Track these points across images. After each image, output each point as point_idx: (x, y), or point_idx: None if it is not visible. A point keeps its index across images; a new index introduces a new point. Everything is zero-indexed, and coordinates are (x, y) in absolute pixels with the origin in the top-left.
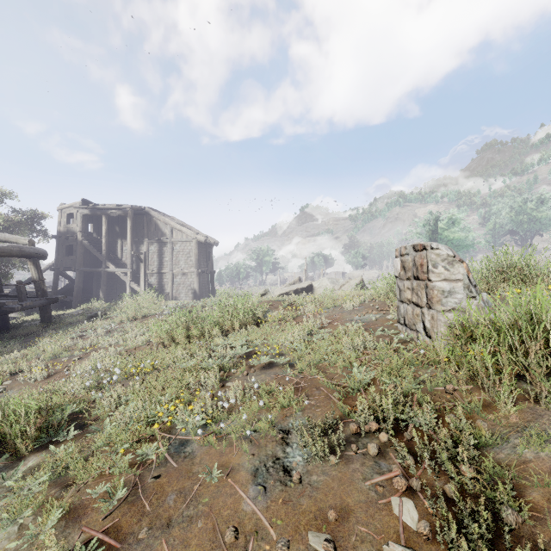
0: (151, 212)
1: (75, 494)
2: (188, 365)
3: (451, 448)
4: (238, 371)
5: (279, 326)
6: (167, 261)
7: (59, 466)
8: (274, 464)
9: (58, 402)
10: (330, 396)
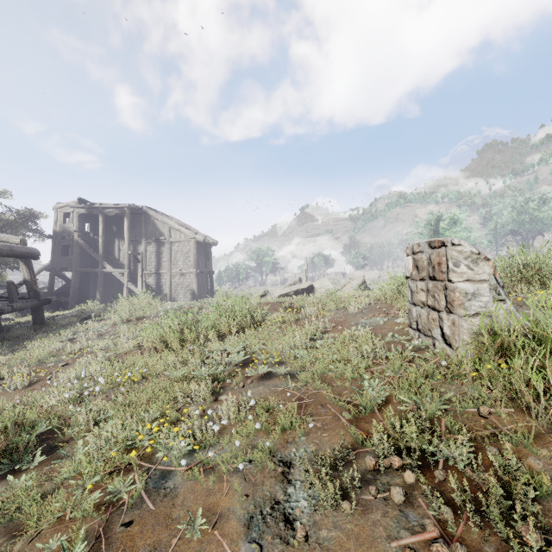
0: (148, 211)
1: (24, 547)
2: (179, 374)
3: (502, 498)
4: (233, 382)
5: (279, 330)
6: (165, 261)
7: (14, 505)
8: (272, 511)
9: (31, 418)
10: (338, 416)
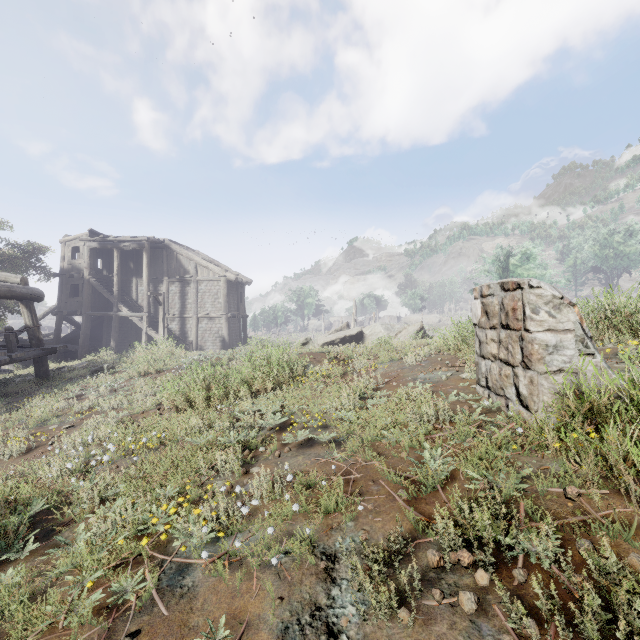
0: (171, 245)
1: None
2: (203, 441)
3: (599, 609)
4: (267, 451)
5: (322, 386)
6: (191, 303)
7: None
8: (312, 619)
9: (25, 494)
10: (393, 495)
